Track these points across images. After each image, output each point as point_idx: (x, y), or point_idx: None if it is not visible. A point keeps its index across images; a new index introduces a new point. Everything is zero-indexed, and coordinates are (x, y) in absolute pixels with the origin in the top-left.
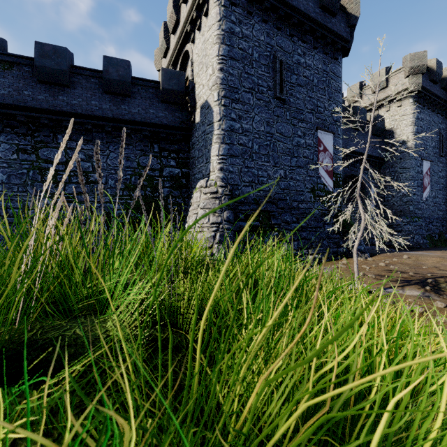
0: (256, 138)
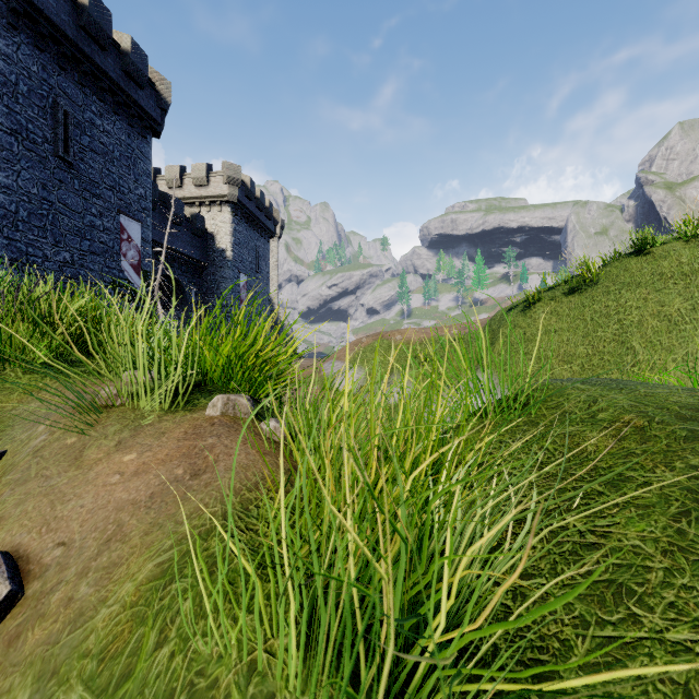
0: (25, 202)
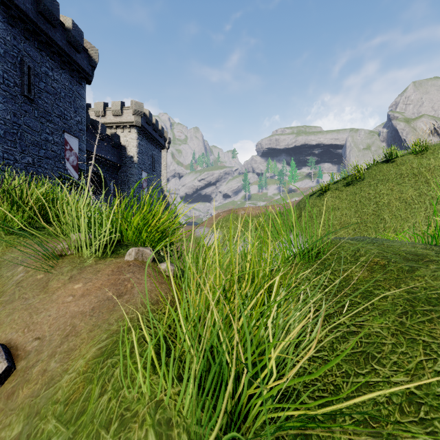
0: (2, 124)
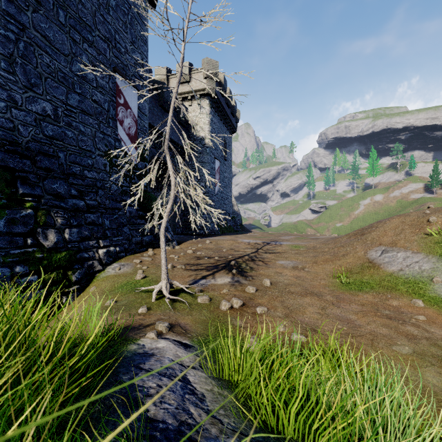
0: None
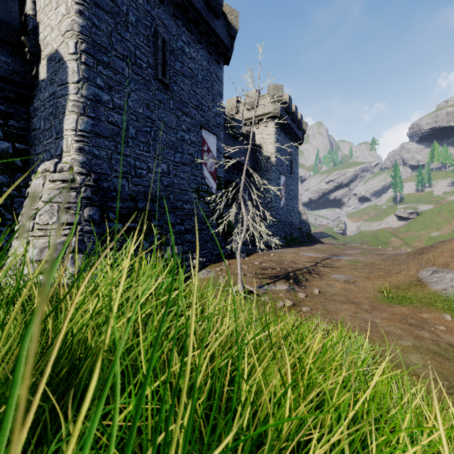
0: (133, 120)
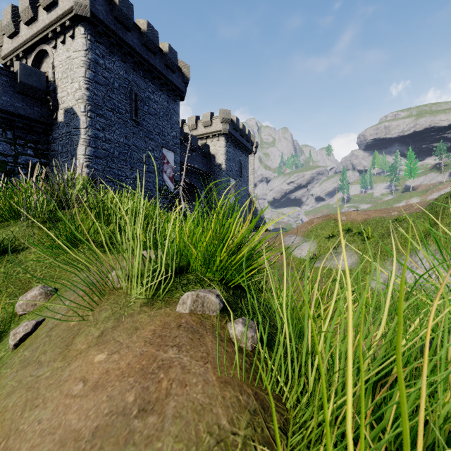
0: (117, 147)
